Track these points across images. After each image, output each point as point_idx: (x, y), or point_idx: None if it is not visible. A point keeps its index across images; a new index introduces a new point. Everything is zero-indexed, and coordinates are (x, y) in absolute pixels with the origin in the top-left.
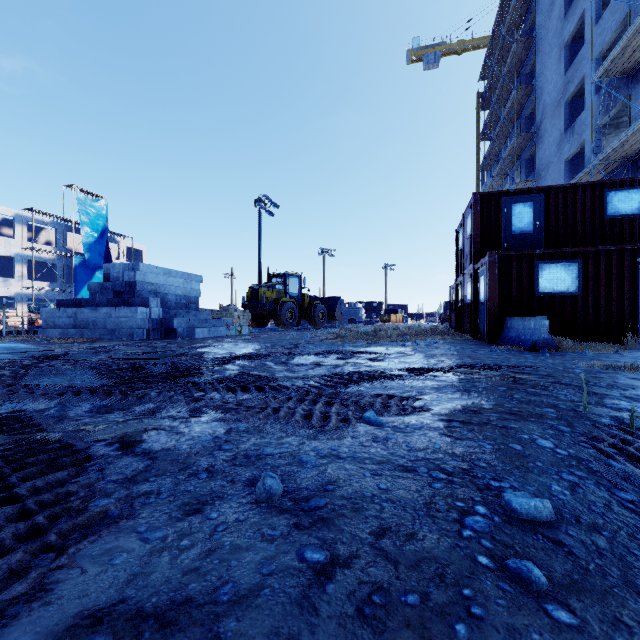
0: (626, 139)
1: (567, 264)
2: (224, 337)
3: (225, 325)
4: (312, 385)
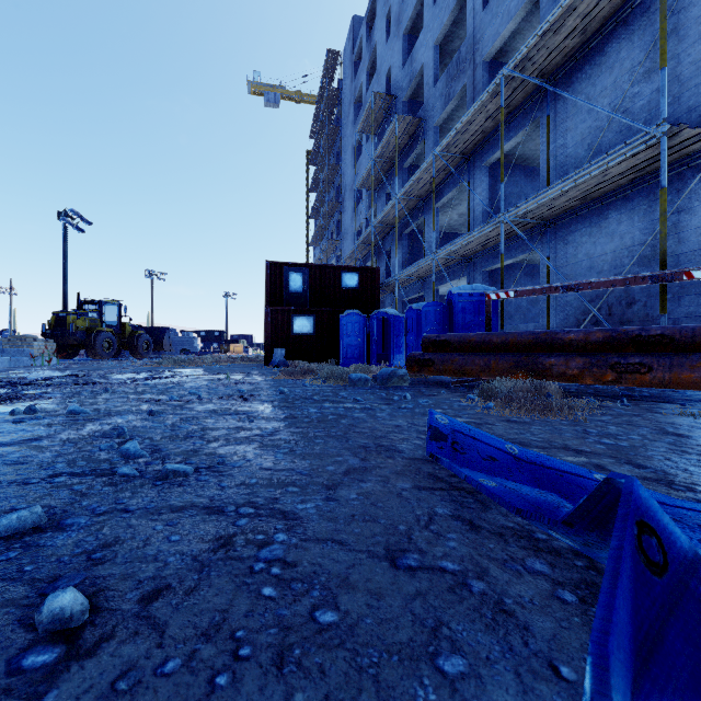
0: (368, 235)
1: (308, 317)
2: (31, 367)
3: (26, 356)
4: (125, 382)
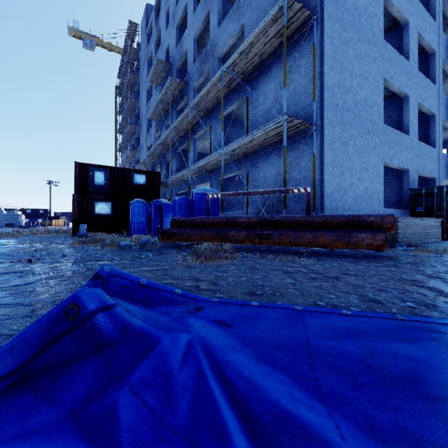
0: (154, 150)
1: (107, 203)
2: None
3: None
4: None
